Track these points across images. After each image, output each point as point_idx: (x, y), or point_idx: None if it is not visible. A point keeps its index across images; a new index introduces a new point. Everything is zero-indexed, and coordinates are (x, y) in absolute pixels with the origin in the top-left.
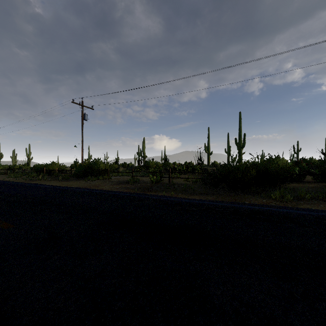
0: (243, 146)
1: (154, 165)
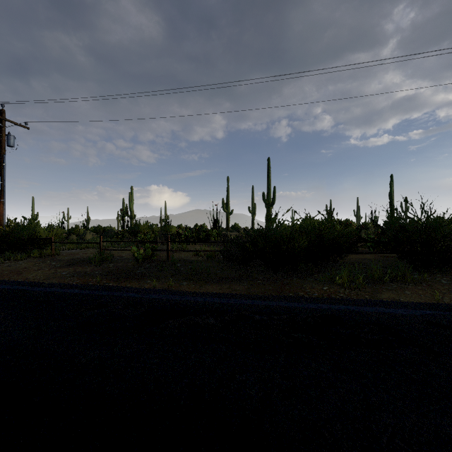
0: (273, 203)
1: (146, 229)
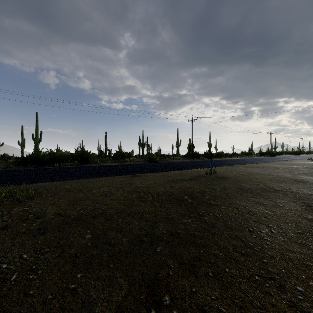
0: (40, 141)
1: None
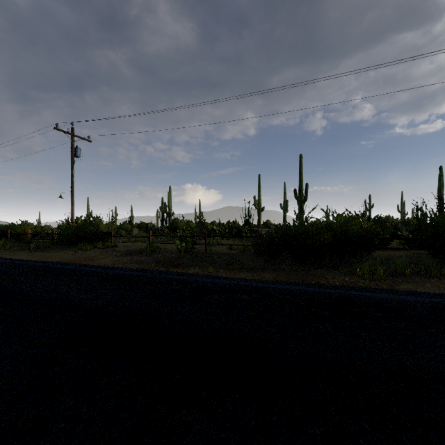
0: (305, 200)
1: (184, 225)
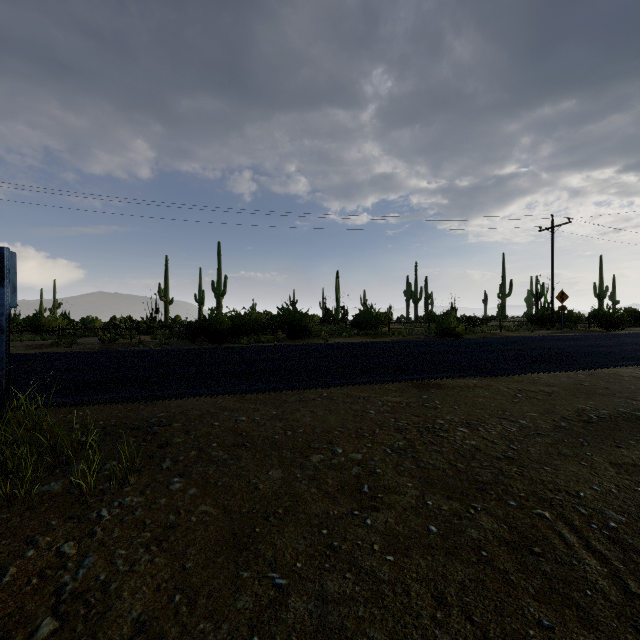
0: (224, 294)
1: (54, 322)
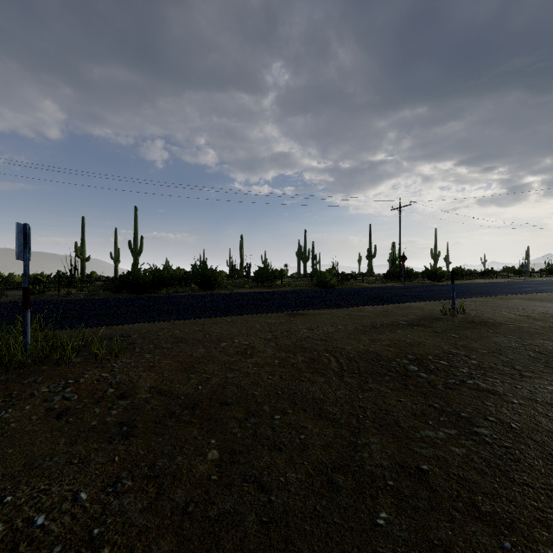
0: (141, 252)
1: None
